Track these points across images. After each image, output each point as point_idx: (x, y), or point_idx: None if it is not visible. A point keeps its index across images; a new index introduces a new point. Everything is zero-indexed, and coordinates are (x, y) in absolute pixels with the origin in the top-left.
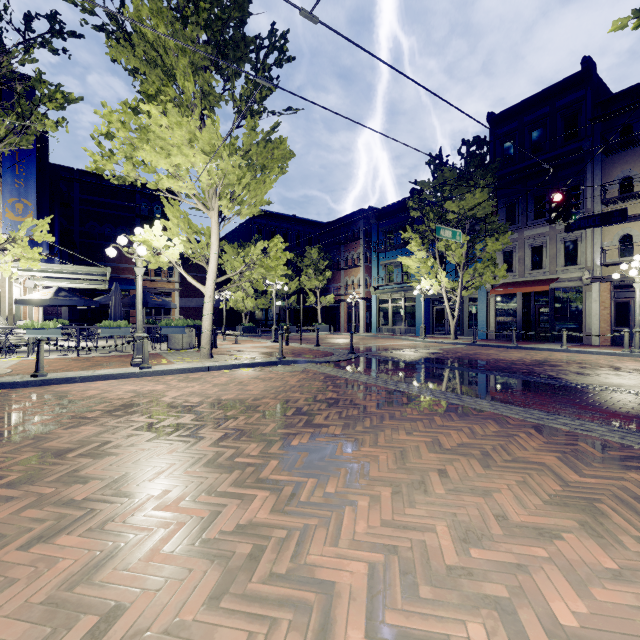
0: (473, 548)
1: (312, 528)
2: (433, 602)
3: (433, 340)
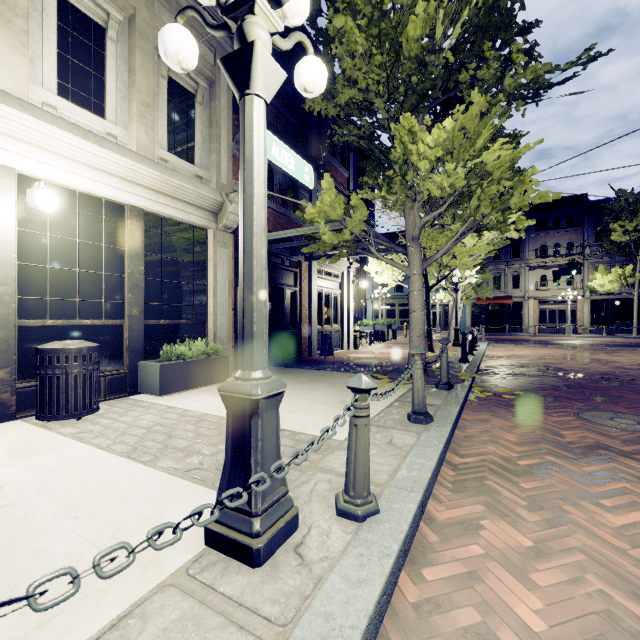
0: None
1: None
2: None
3: None
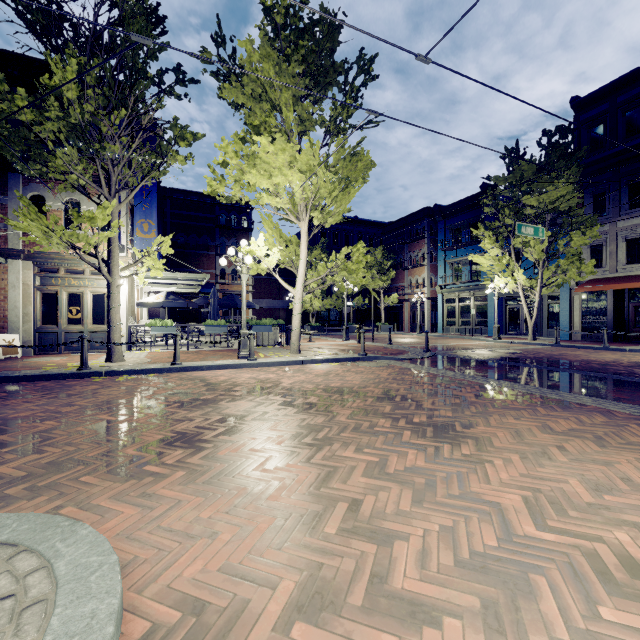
0: (605, 495)
1: (464, 473)
2: (581, 520)
3: (508, 340)
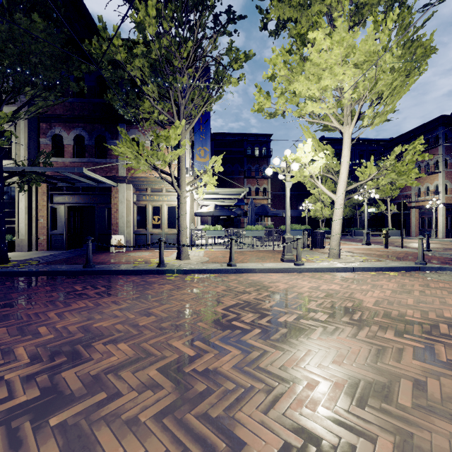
0: None
1: None
2: None
3: None
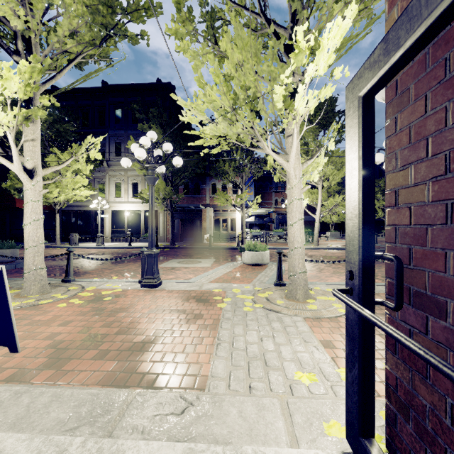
0: (379, 272)
1: None
2: None
3: None
